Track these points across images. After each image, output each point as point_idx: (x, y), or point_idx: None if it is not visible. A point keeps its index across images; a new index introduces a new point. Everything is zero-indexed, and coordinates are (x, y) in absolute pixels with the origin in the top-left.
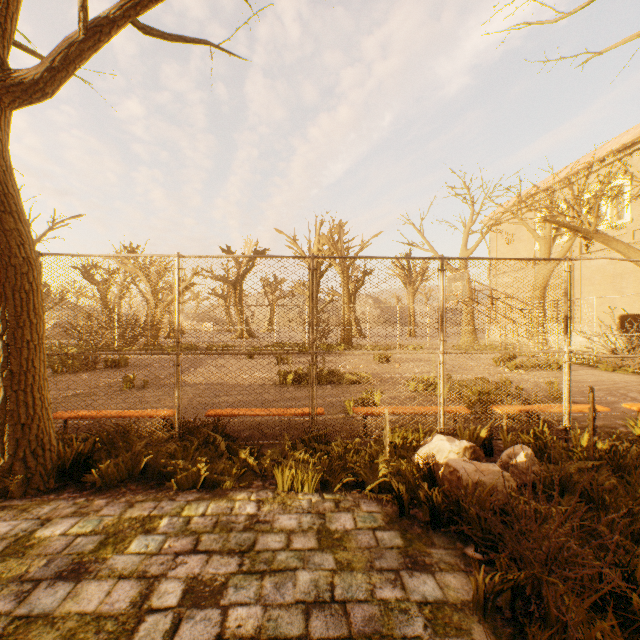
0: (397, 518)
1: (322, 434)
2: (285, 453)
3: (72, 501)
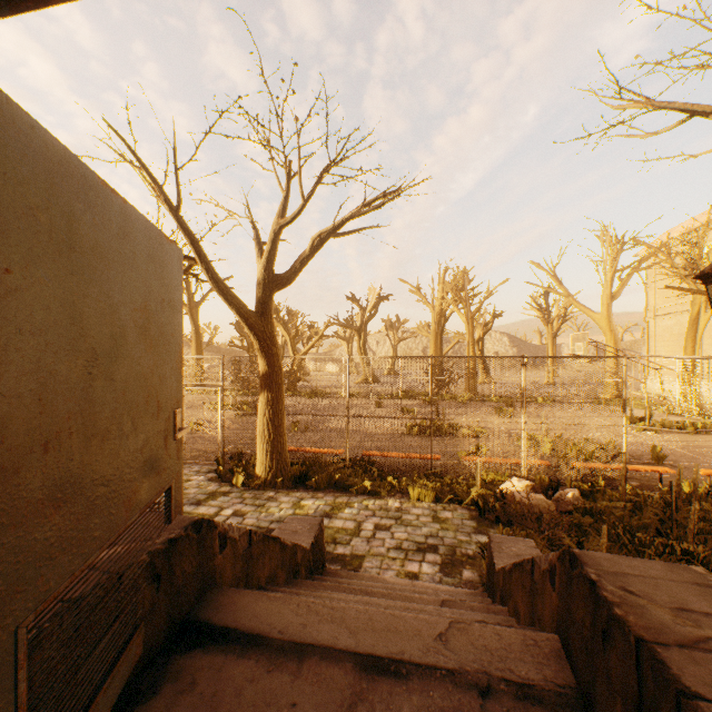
0: (477, 517)
1: (438, 472)
2: (414, 482)
3: (307, 492)
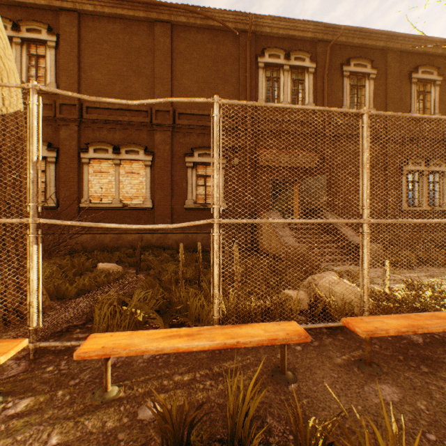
0: None
1: None
2: None
3: None
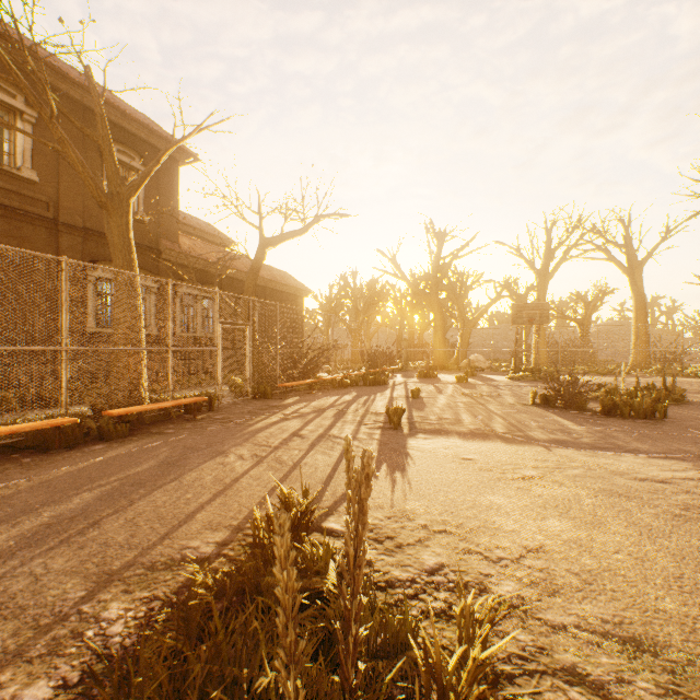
0: None
1: None
2: None
3: None
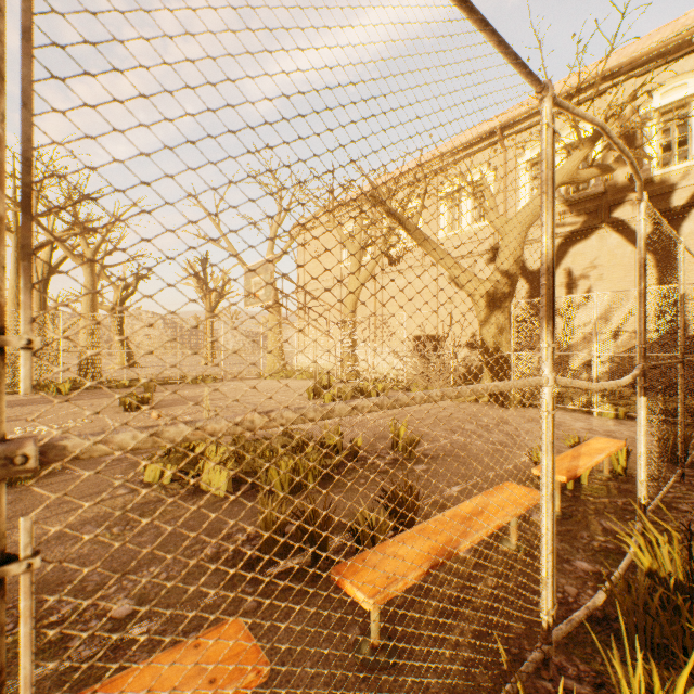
0: None
1: None
2: None
3: None
